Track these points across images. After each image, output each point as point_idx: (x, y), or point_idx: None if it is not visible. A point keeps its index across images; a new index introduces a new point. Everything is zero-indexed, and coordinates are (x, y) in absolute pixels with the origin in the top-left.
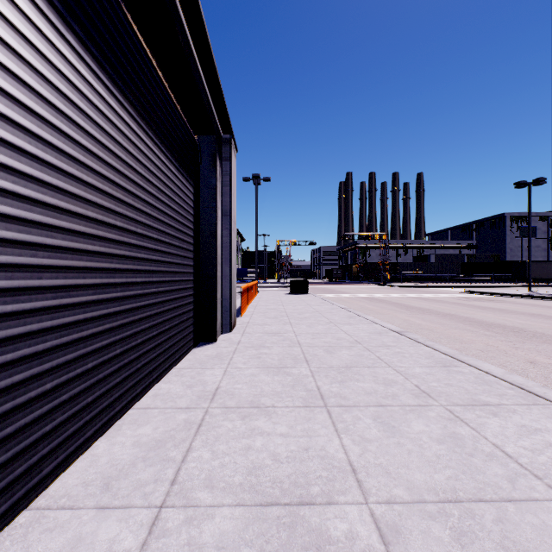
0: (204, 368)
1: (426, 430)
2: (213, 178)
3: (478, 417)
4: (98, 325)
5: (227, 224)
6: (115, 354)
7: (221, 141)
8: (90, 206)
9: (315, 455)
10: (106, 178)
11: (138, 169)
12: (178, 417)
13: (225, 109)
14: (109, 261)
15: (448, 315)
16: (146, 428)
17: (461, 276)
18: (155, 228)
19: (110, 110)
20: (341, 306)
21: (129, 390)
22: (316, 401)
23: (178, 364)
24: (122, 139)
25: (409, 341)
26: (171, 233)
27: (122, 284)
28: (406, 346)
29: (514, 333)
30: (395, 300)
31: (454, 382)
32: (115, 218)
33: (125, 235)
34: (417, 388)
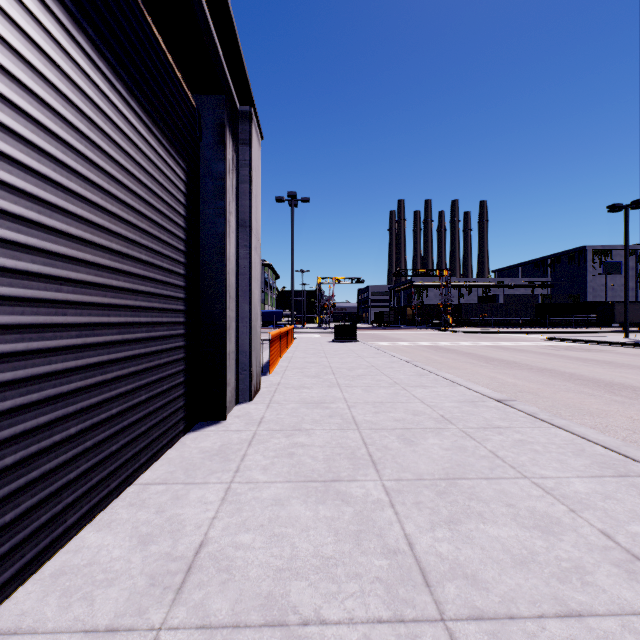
0: (190, 483)
1: None
2: (220, 162)
3: None
4: None
5: (245, 240)
6: None
7: (235, 114)
8: None
9: None
10: None
11: (5, 63)
12: None
13: (239, 53)
14: None
15: (545, 370)
16: None
17: (535, 320)
18: (76, 216)
19: None
20: (404, 358)
21: None
22: (417, 595)
23: (145, 472)
24: None
25: (525, 418)
26: (126, 234)
27: None
28: (526, 427)
29: None
30: (466, 349)
31: None
32: None
33: None
34: (612, 543)
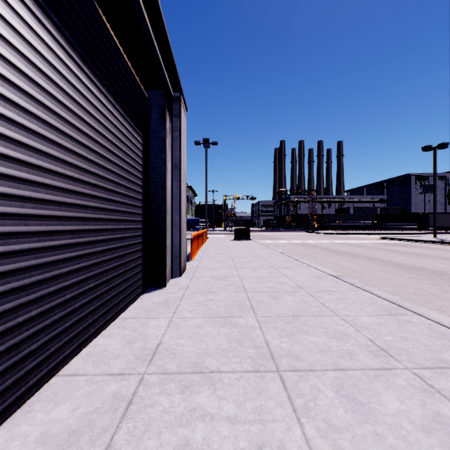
0: (149, 318)
1: (403, 410)
2: (162, 130)
3: None
4: None
5: (177, 176)
6: (27, 316)
7: (171, 99)
8: None
9: None
10: (11, 102)
11: (67, 103)
12: (107, 388)
13: (174, 65)
14: (16, 205)
15: (373, 258)
16: (63, 408)
17: (375, 225)
18: (93, 173)
19: (20, 21)
20: (280, 251)
21: (53, 354)
22: (267, 363)
23: (123, 313)
24: (40, 62)
25: (348, 286)
26: (114, 180)
27: (40, 232)
28: (347, 291)
29: (437, 276)
30: (324, 245)
31: (409, 335)
32: (27, 154)
33: (46, 175)
34: (372, 343)
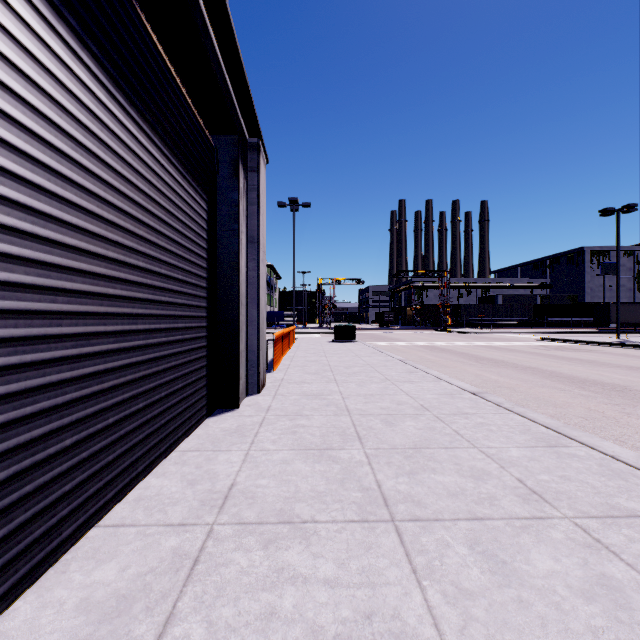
0: (217, 451)
1: (558, 570)
2: (234, 191)
3: (630, 542)
4: (22, 405)
5: (254, 254)
6: (60, 447)
7: (246, 146)
8: (3, 205)
9: (384, 632)
10: (41, 165)
11: (109, 161)
12: (165, 543)
13: (250, 100)
14: (47, 299)
15: (529, 368)
16: (108, 568)
17: (533, 320)
18: (142, 253)
19: (51, 56)
20: (398, 358)
21: (92, 498)
22: (378, 510)
23: (181, 443)
24: (75, 108)
25: (492, 407)
26: (170, 261)
27: (75, 335)
28: (490, 414)
29: (618, 393)
30: (460, 349)
31: (572, 473)
32: (60, 231)
33: (83, 258)
34: (521, 485)
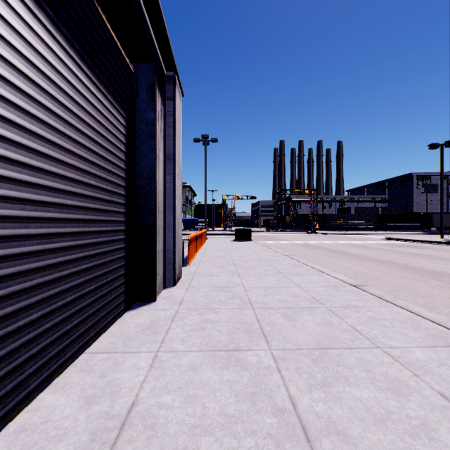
0: (127, 352)
1: None
2: (151, 112)
3: None
4: None
5: (170, 169)
6: None
7: (163, 77)
8: None
9: None
10: None
11: None
12: None
13: (165, 32)
14: None
15: (386, 262)
16: None
17: (376, 225)
18: (37, 151)
19: None
20: (285, 253)
21: None
22: None
23: (94, 343)
24: None
25: (375, 300)
26: (78, 165)
27: None
28: (376, 307)
29: None
30: (329, 246)
31: None
32: None
33: None
34: (448, 403)
